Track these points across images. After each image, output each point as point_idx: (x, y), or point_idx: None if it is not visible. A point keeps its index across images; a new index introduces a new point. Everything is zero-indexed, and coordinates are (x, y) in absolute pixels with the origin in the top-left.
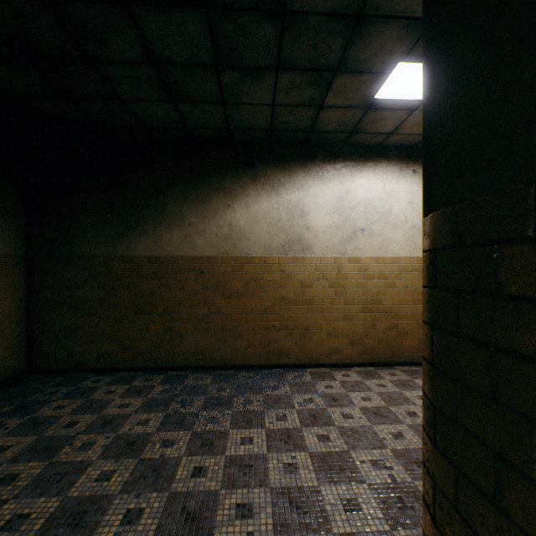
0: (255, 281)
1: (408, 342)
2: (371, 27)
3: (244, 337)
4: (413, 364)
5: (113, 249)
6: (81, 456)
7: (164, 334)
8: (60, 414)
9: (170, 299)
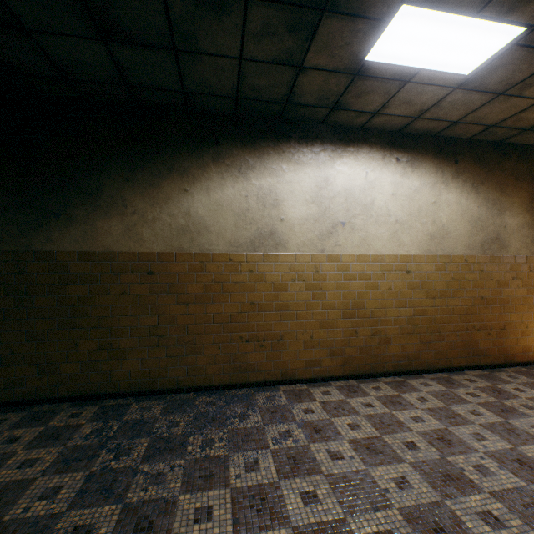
0: (218, 284)
1: (391, 350)
2: None
3: (205, 351)
4: (396, 374)
5: (27, 242)
6: None
7: (100, 352)
8: None
9: (108, 307)
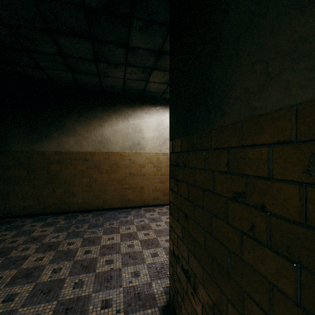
0: (115, 165)
1: None
2: (165, 56)
3: (110, 193)
4: None
5: (33, 147)
6: (24, 253)
7: (64, 194)
8: (5, 238)
9: (68, 175)
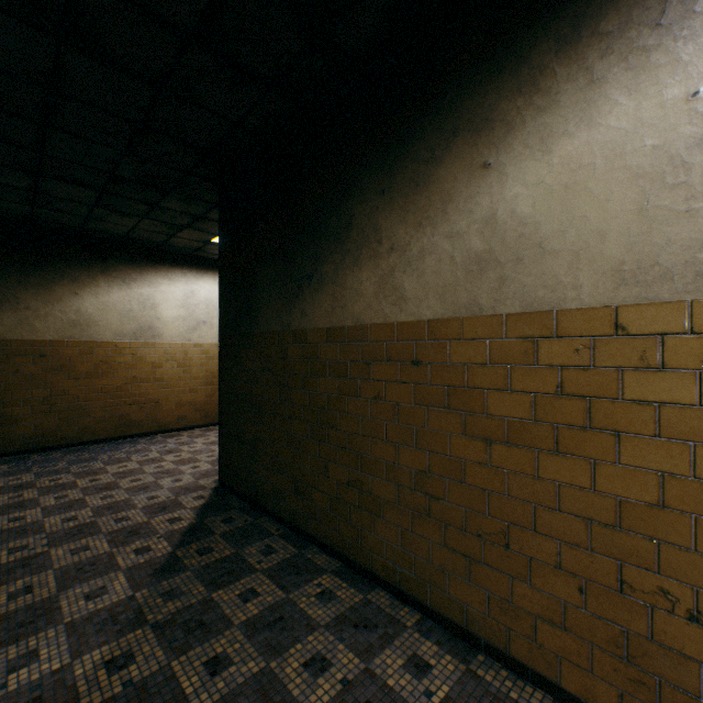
0: (106, 364)
1: None
2: (207, 221)
3: (95, 414)
4: None
5: None
6: None
7: None
8: None
9: (1, 384)
